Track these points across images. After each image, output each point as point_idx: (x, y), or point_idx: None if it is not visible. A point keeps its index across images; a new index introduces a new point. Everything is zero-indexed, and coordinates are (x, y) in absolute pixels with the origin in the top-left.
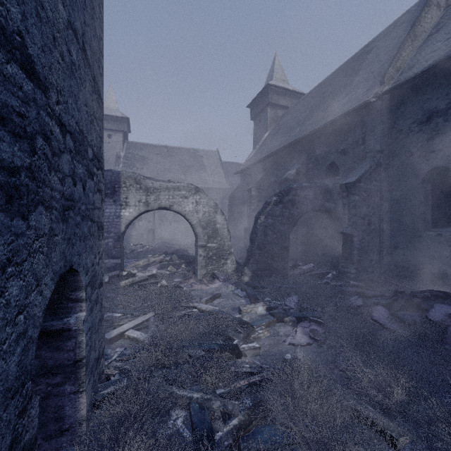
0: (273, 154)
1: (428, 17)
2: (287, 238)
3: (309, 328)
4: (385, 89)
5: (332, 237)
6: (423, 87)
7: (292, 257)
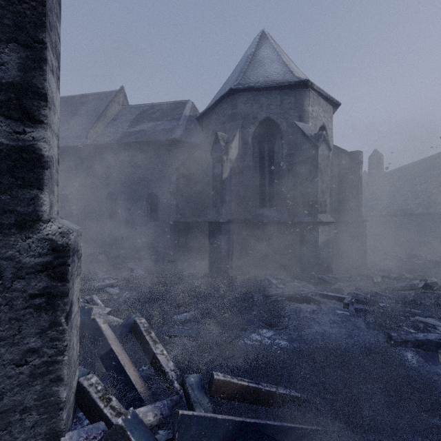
0: None
1: (113, 108)
2: None
3: None
4: (88, 142)
5: None
6: (105, 150)
7: None
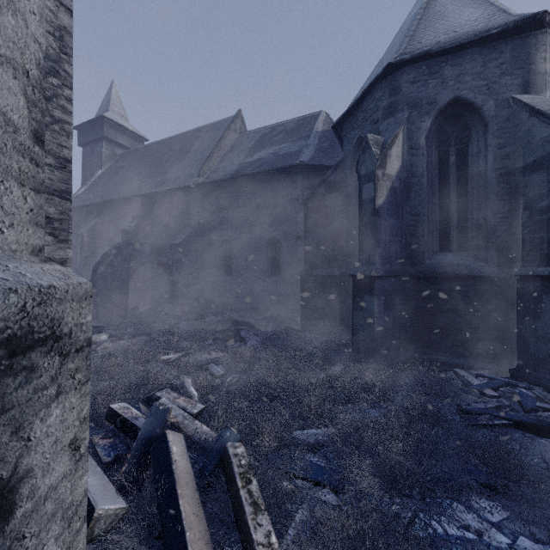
0: (111, 201)
1: (229, 137)
2: (126, 285)
3: (141, 338)
4: (201, 180)
5: (167, 284)
6: (219, 188)
7: (131, 304)
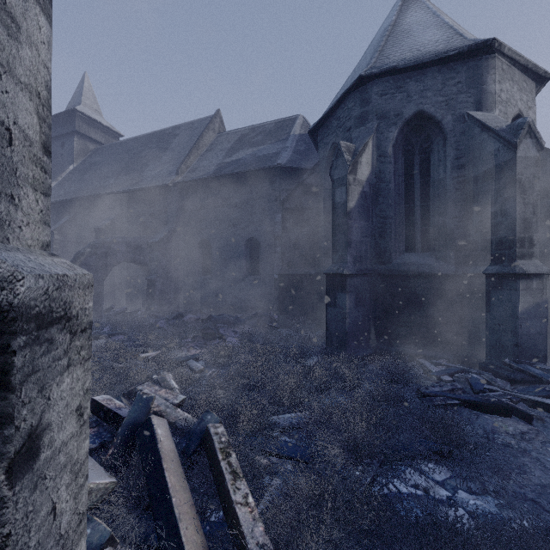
0: (83, 198)
1: (207, 136)
2: (101, 285)
3: (118, 337)
4: (179, 179)
5: (144, 283)
6: (198, 187)
7: (106, 304)
